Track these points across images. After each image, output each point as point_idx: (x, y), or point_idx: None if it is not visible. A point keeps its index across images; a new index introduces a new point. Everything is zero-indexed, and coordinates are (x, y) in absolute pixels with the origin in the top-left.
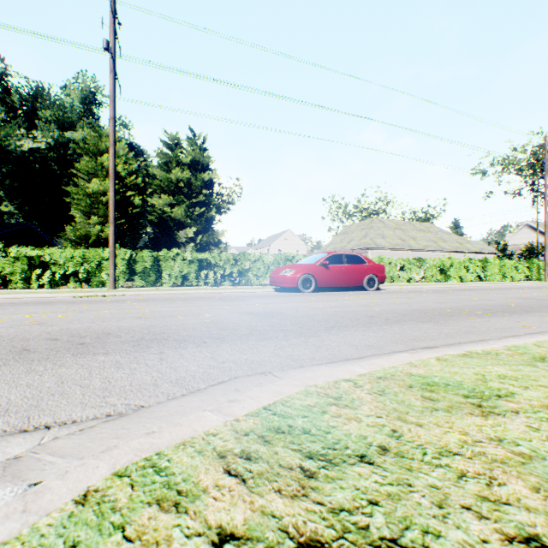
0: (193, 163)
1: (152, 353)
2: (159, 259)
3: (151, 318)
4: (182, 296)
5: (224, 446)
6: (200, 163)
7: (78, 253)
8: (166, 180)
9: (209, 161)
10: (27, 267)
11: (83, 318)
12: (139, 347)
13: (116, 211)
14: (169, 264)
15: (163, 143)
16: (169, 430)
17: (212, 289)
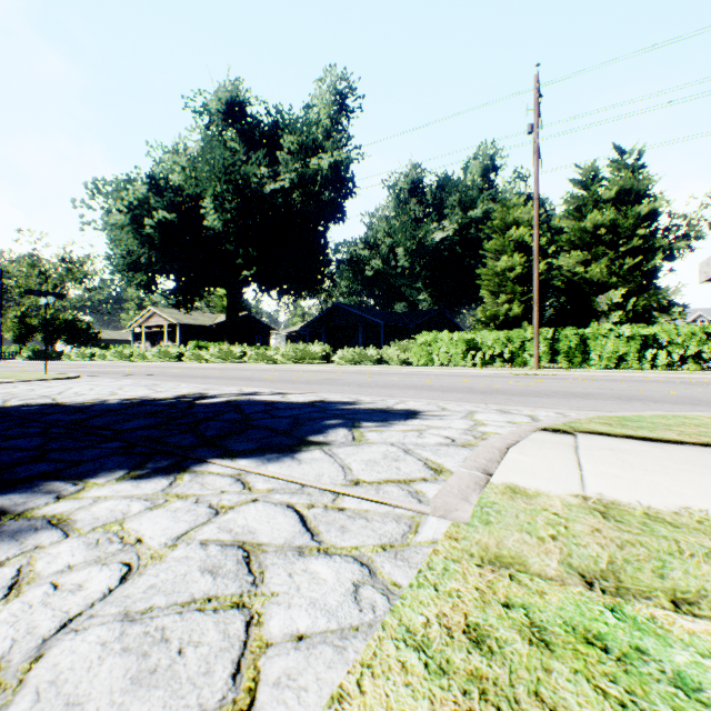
0: (619, 196)
1: (636, 403)
2: (585, 337)
3: (611, 390)
4: (624, 379)
5: (708, 417)
6: (632, 192)
7: (502, 335)
8: (576, 231)
9: (647, 183)
10: (464, 349)
11: (550, 386)
12: (621, 400)
13: (522, 285)
14: (598, 342)
15: (571, 183)
16: (677, 413)
17: (665, 373)
